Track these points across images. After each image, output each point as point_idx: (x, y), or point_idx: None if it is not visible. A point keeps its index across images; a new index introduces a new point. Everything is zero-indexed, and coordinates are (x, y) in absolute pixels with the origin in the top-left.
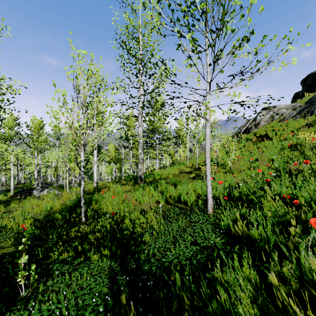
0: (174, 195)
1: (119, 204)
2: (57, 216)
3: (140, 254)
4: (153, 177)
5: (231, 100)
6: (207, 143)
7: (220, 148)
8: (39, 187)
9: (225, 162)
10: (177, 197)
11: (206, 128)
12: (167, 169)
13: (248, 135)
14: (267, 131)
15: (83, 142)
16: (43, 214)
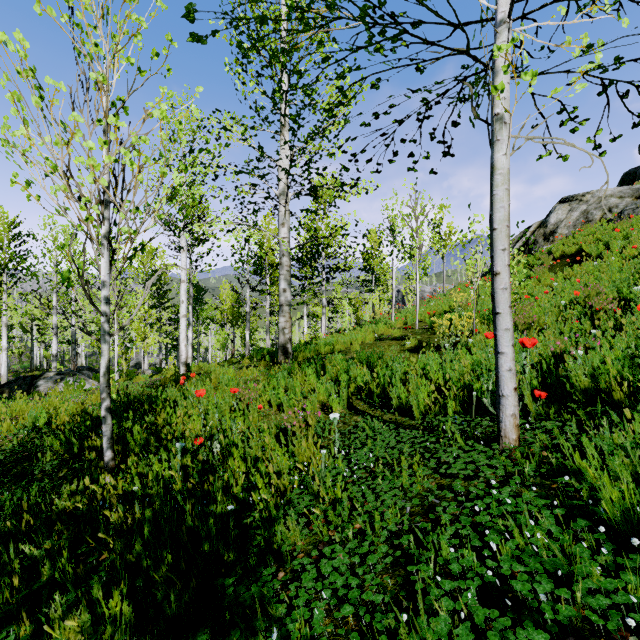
0: (368, 389)
1: (224, 413)
2: (49, 444)
3: (252, 638)
4: (314, 349)
5: (586, 46)
6: (498, 200)
7: (484, 273)
8: (54, 374)
9: (490, 311)
10: (379, 395)
11: (496, 149)
12: (347, 333)
13: (531, 258)
14: (582, 243)
15: (106, 229)
16: (20, 438)
